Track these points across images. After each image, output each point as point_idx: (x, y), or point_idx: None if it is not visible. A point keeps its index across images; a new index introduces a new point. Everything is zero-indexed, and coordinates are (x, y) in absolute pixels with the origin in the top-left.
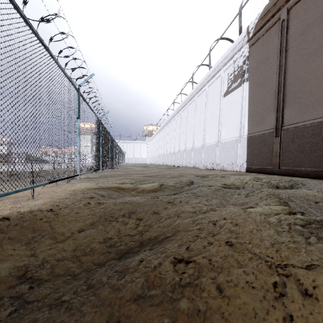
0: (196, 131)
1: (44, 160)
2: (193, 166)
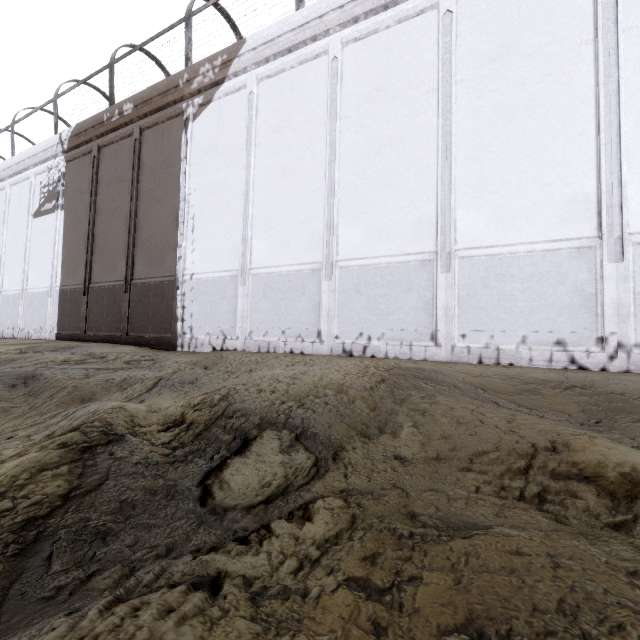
0: None
1: None
2: None
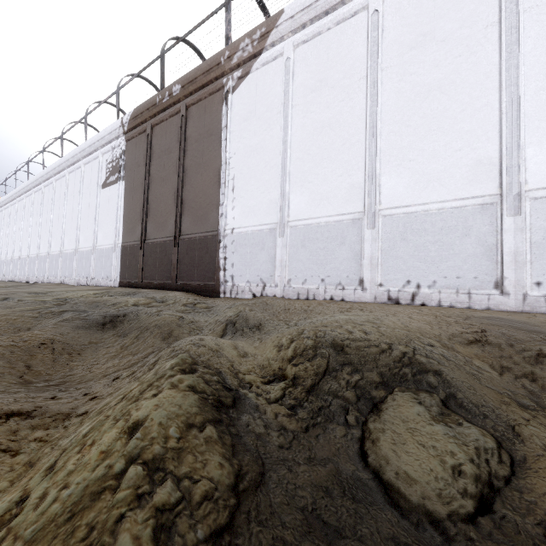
0: (67, 226)
1: None
2: (60, 282)
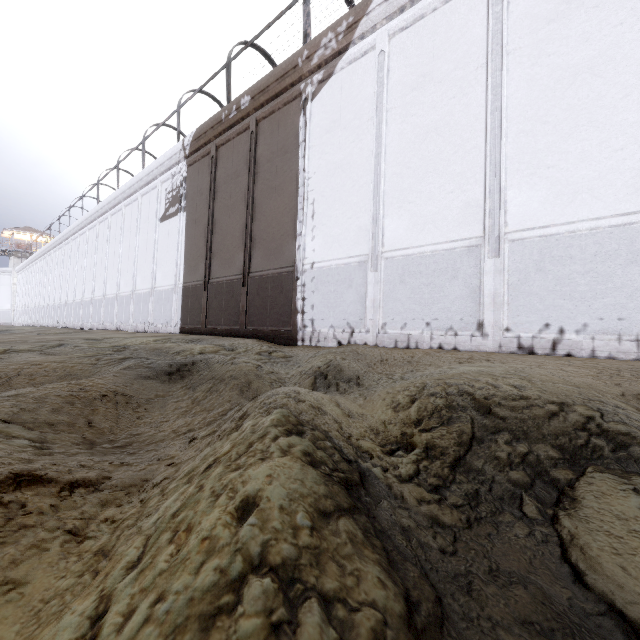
0: (123, 266)
1: None
2: (116, 329)
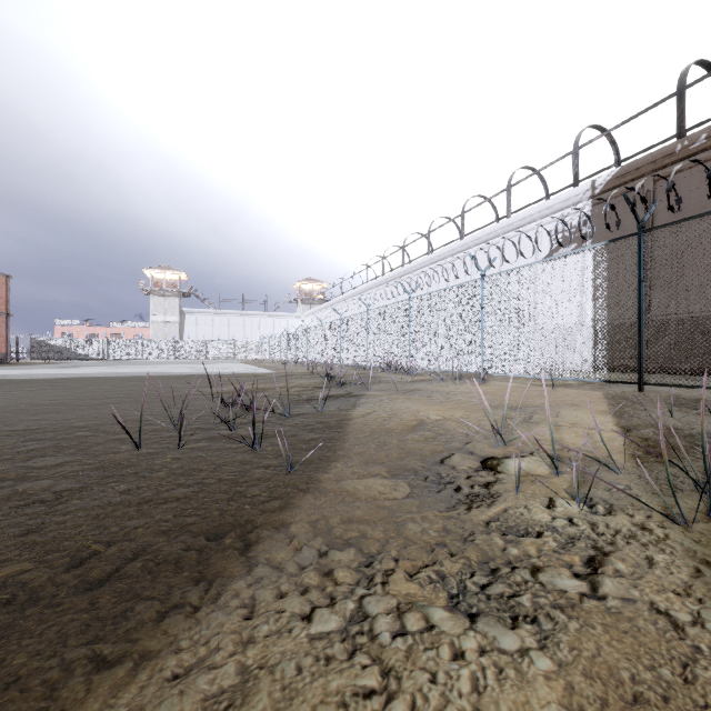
0: None
1: (77, 353)
2: None
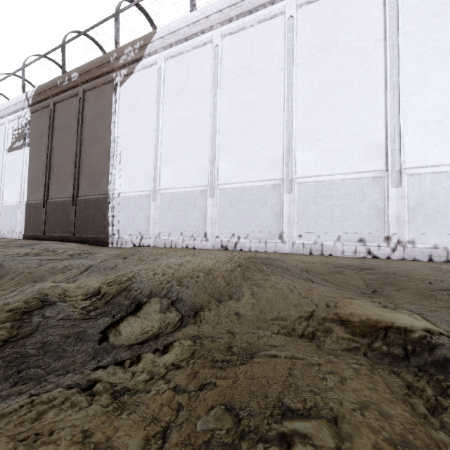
0: None
1: None
2: None
